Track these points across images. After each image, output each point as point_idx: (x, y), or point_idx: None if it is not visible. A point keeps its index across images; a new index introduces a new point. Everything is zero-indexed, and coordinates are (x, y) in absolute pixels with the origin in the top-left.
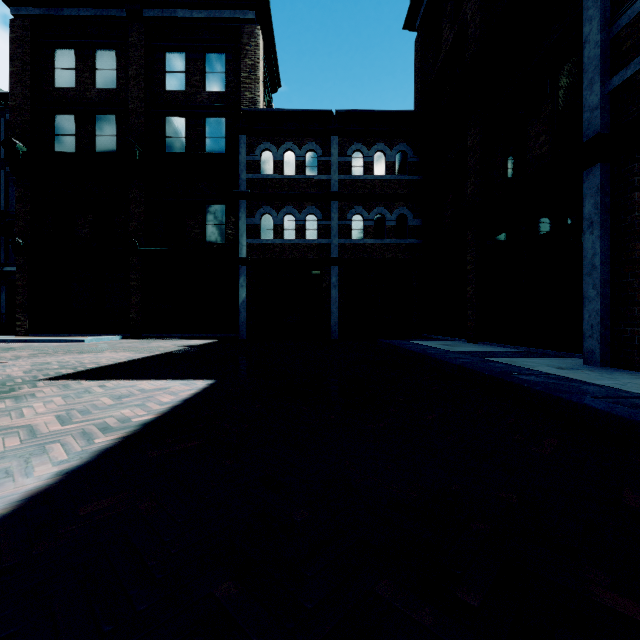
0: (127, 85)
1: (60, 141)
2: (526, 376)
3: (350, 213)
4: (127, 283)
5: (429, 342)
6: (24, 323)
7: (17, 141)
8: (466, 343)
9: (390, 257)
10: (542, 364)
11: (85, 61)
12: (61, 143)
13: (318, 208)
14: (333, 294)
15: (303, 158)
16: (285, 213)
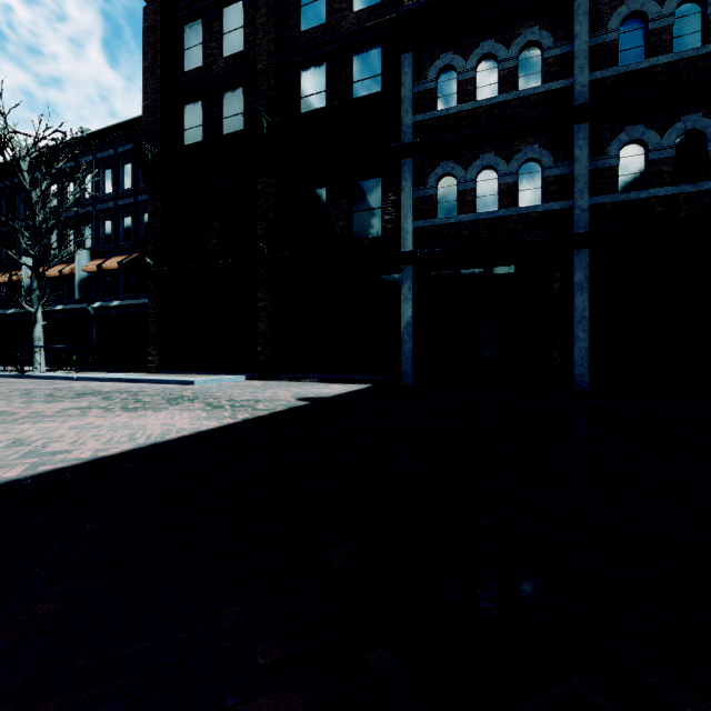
0: (255, 41)
1: (189, 137)
2: None
3: (615, 142)
4: (256, 305)
5: None
6: (155, 358)
7: (148, 145)
8: None
9: None
10: None
11: (212, 28)
12: (190, 139)
13: (544, 146)
14: (577, 304)
15: (514, 62)
16: (479, 167)
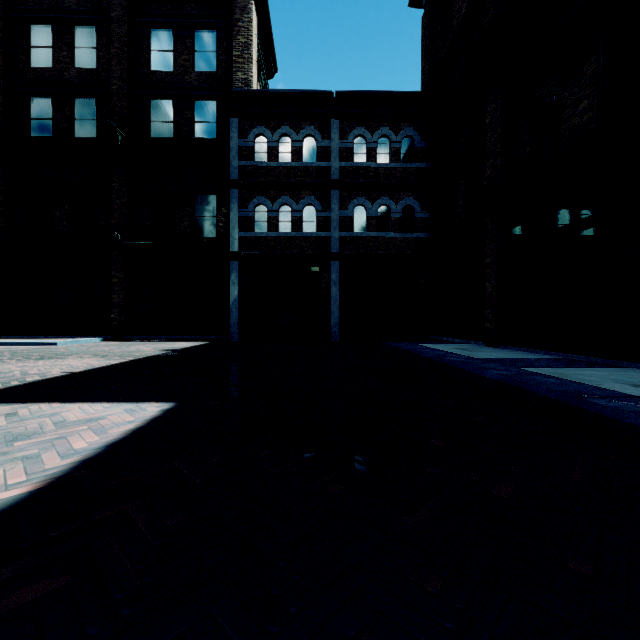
0: (109, 65)
1: (36, 126)
2: (607, 401)
3: (352, 204)
4: (109, 280)
5: (442, 346)
6: None
7: None
8: (485, 347)
9: (395, 252)
10: (605, 378)
11: (63, 38)
12: (37, 128)
13: (317, 198)
14: (333, 292)
15: (300, 144)
16: (281, 204)
